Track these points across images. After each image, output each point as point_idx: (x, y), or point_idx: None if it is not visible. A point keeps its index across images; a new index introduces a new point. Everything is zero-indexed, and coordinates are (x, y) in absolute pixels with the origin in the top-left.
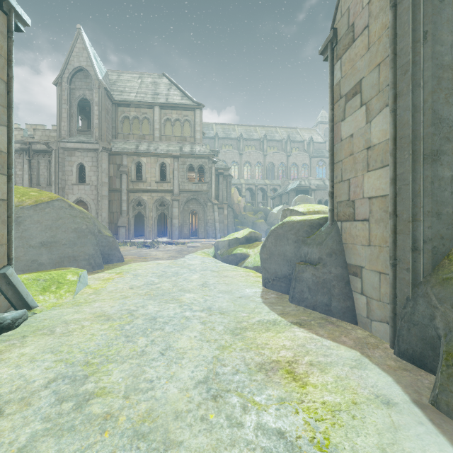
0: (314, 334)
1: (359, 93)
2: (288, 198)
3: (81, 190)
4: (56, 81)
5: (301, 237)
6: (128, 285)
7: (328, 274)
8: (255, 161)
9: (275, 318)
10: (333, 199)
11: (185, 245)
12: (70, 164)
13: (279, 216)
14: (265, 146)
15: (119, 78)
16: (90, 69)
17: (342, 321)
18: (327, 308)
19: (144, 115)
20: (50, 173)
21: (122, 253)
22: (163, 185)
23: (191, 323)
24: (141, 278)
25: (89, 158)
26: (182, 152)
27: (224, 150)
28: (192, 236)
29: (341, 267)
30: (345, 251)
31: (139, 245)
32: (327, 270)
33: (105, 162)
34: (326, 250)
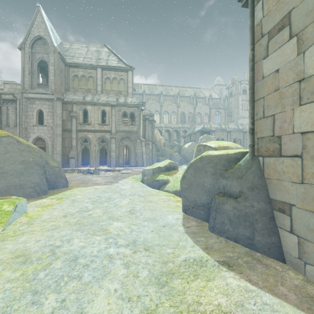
0: (248, 282)
1: (288, 26)
2: (195, 137)
3: (40, 129)
4: (21, 46)
5: (219, 170)
6: (63, 212)
7: (250, 208)
8: (172, 110)
9: (201, 255)
10: (253, 135)
11: (120, 172)
12: (31, 110)
13: (189, 150)
14: (178, 100)
15: (71, 47)
16: (47, 38)
17: (267, 258)
18: (250, 241)
19: (90, 74)
20: (16, 116)
21: (70, 178)
22: (103, 127)
23: (113, 265)
24: (78, 204)
25: (46, 105)
26: (118, 102)
27: (149, 103)
28: (126, 164)
29: (264, 201)
30: (268, 186)
31: (84, 172)
32: (249, 203)
33: (58, 109)
34: (247, 184)
